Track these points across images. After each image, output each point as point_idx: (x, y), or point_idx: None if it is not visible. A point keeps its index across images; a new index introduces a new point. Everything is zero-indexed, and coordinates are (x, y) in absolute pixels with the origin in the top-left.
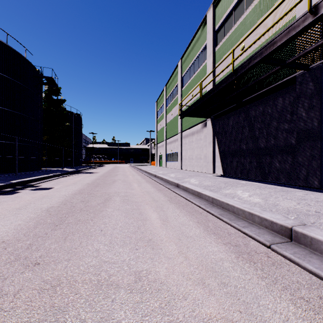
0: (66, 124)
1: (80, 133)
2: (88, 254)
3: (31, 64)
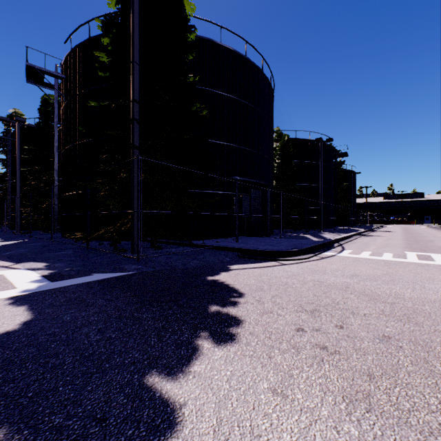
0: (344, 184)
1: (354, 190)
2: (438, 245)
3: (331, 146)
